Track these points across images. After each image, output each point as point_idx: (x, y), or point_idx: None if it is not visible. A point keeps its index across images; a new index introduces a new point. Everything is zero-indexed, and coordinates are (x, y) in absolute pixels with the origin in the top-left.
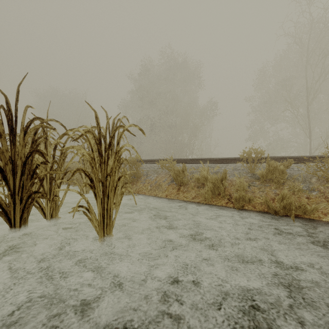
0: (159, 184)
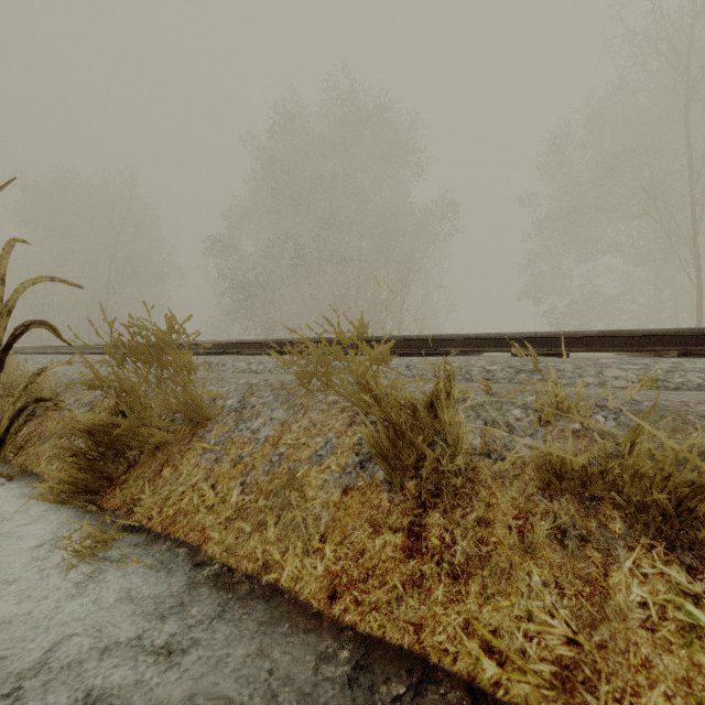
0: (288, 478)
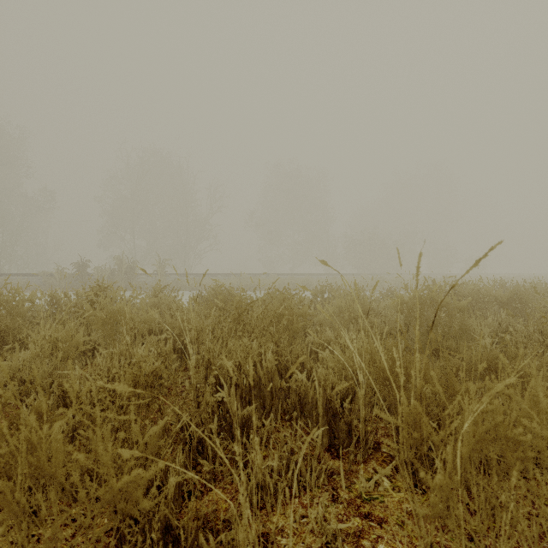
0: None
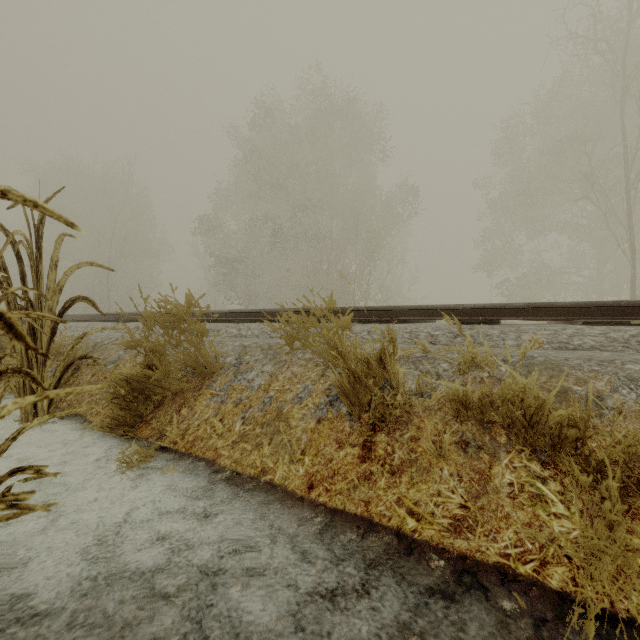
0: (277, 413)
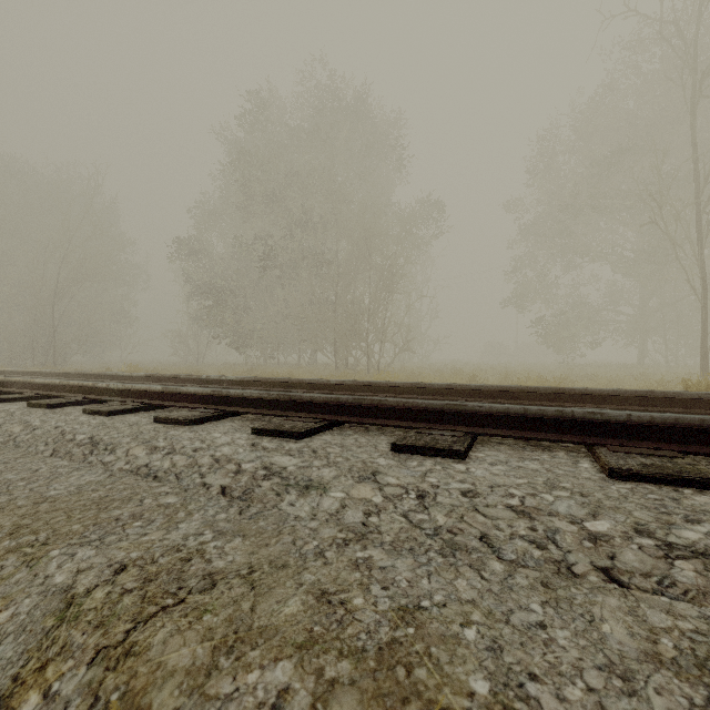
0: None
